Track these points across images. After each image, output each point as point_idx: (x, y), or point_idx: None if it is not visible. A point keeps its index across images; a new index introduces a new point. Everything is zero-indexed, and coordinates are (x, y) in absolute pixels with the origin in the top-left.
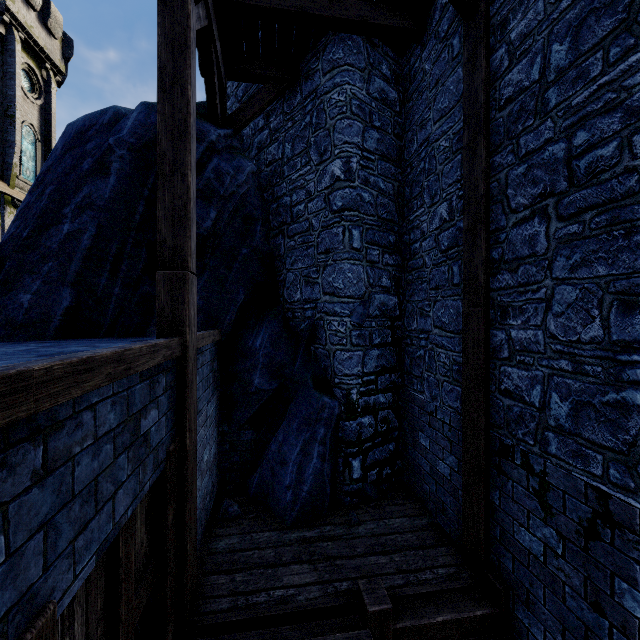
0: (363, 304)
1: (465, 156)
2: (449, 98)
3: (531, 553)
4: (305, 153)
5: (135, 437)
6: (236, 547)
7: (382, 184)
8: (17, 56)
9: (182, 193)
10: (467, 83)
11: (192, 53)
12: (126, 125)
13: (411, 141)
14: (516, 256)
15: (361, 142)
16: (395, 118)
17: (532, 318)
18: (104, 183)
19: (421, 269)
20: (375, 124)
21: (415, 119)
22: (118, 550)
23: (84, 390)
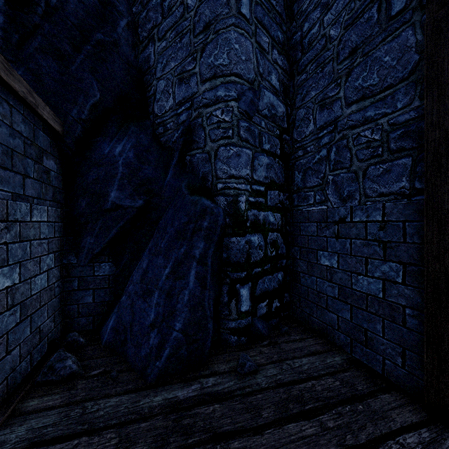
0: (253, 91)
1: None
2: None
3: None
4: None
5: None
6: (46, 435)
7: None
8: None
9: None
10: None
11: None
12: None
13: None
14: None
15: None
16: None
17: None
18: None
19: (322, 52)
20: None
21: None
22: None
23: None
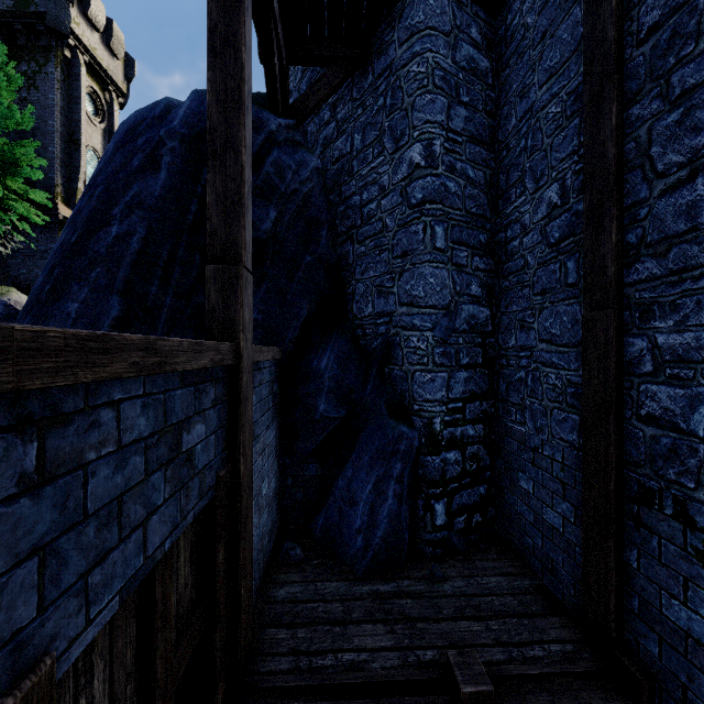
0: (448, 316)
1: (586, 117)
2: (561, 50)
3: (690, 636)
4: (378, 142)
5: (175, 453)
6: (298, 597)
7: (471, 172)
8: (82, 80)
9: (235, 174)
10: (589, 22)
11: (247, 10)
12: (178, 115)
13: (508, 117)
14: (665, 235)
15: (446, 121)
16: (487, 92)
17: (692, 316)
18: (154, 179)
19: (521, 272)
20: (462, 99)
21: (513, 89)
22: (153, 591)
23: (97, 376)
